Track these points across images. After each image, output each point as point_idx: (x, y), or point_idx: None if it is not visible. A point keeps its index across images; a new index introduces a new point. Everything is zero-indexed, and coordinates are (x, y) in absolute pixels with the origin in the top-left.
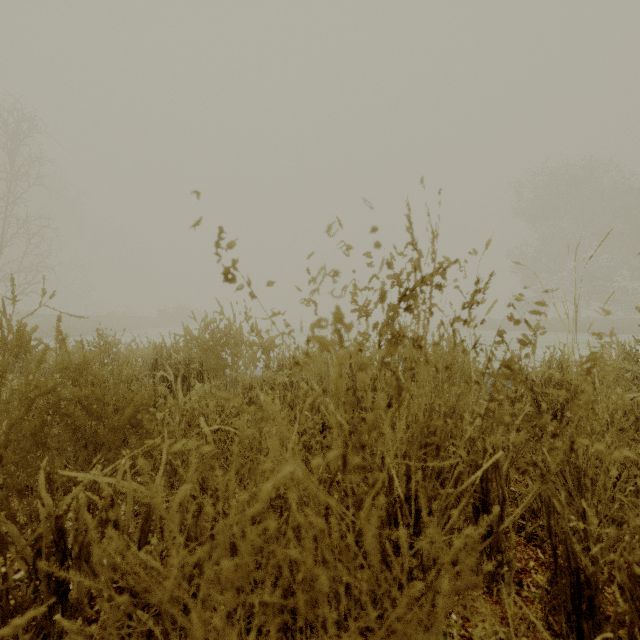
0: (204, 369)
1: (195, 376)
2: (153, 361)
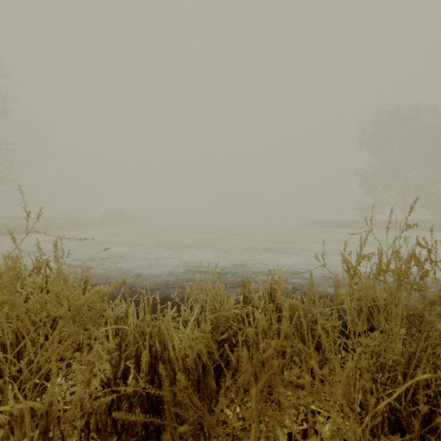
0: None
1: None
2: None
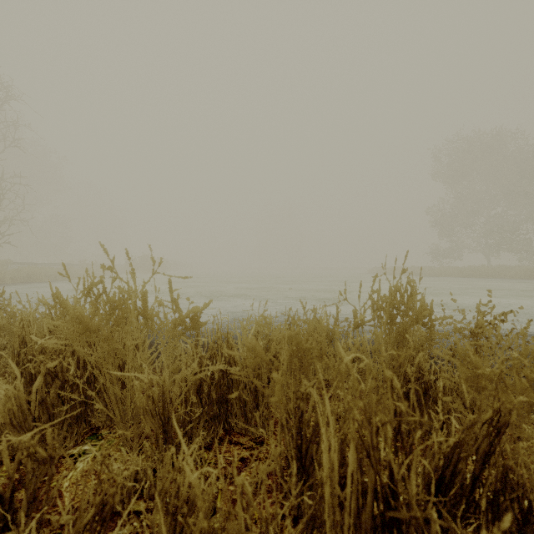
0: (86, 359)
1: (73, 369)
2: (19, 340)
